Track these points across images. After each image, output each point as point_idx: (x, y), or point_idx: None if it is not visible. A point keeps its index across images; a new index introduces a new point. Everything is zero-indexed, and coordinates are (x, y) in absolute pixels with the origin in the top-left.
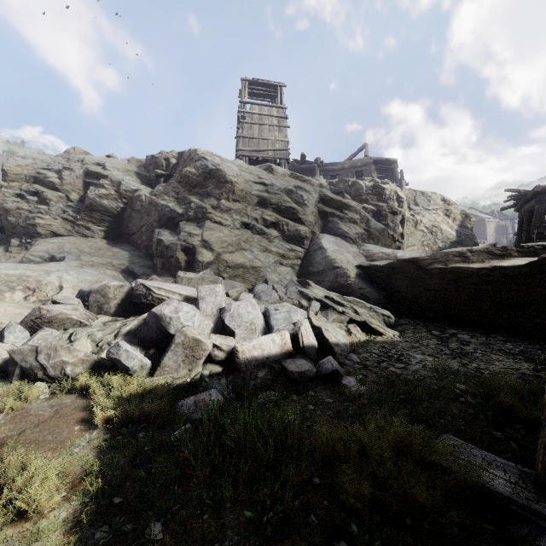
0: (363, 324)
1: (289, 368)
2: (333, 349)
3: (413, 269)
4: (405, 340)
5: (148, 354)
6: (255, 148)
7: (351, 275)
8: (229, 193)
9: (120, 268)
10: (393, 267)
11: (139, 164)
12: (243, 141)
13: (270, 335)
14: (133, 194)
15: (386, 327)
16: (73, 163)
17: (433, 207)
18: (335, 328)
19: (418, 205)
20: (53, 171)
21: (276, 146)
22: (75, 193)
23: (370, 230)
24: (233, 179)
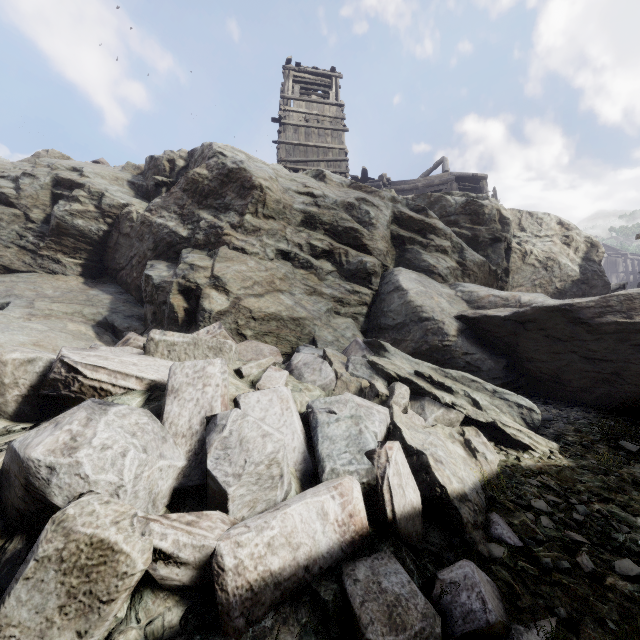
0: (488, 427)
1: (367, 625)
2: (458, 514)
3: (563, 323)
4: (581, 466)
5: (2, 554)
6: (302, 157)
7: (450, 331)
8: (257, 204)
9: (94, 319)
10: (524, 319)
11: (137, 171)
12: (286, 148)
13: (313, 499)
14: (121, 211)
15: (527, 428)
16: (39, 168)
17: (546, 233)
18: (447, 444)
19: (525, 230)
20: (9, 180)
21: (330, 155)
22: (38, 210)
23: (466, 264)
24: (263, 183)
